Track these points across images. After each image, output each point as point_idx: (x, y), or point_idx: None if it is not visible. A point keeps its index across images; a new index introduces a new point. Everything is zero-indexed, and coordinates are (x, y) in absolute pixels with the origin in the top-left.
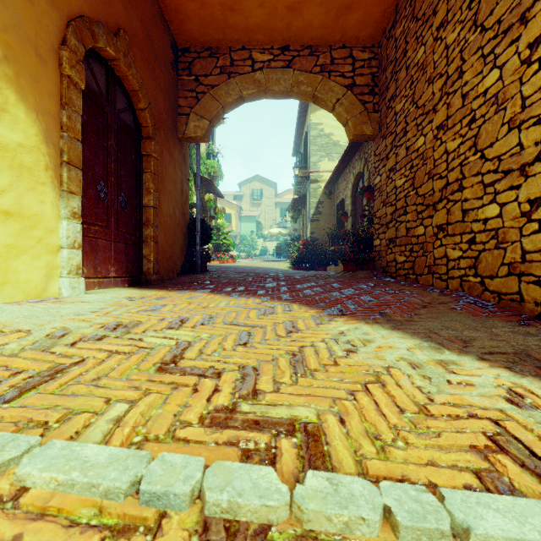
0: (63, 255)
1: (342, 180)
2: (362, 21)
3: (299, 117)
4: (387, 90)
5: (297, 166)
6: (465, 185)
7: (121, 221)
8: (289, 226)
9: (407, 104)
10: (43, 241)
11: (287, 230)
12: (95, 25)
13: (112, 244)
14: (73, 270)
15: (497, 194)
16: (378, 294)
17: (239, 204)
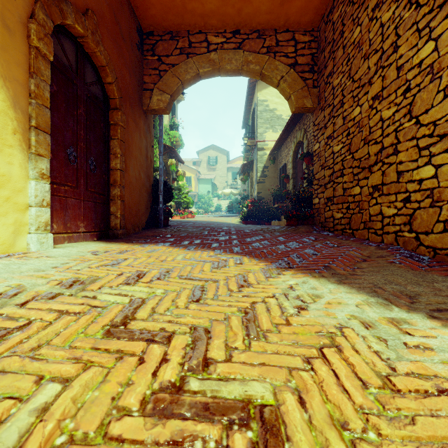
0: (31, 213)
1: (284, 148)
2: (303, 7)
3: (248, 95)
4: (325, 68)
5: (246, 137)
6: (400, 149)
7: (90, 182)
8: (239, 187)
9: (344, 79)
10: (11, 200)
11: (238, 190)
12: (63, 3)
13: (82, 203)
14: (41, 226)
15: (432, 157)
16: (320, 247)
17: (198, 169)
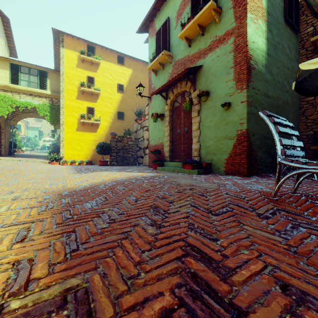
0: None
1: None
2: None
3: None
4: None
5: None
6: None
7: None
8: None
9: None
10: None
11: (54, 139)
12: None
13: None
14: None
15: None
16: None
17: (27, 119)
